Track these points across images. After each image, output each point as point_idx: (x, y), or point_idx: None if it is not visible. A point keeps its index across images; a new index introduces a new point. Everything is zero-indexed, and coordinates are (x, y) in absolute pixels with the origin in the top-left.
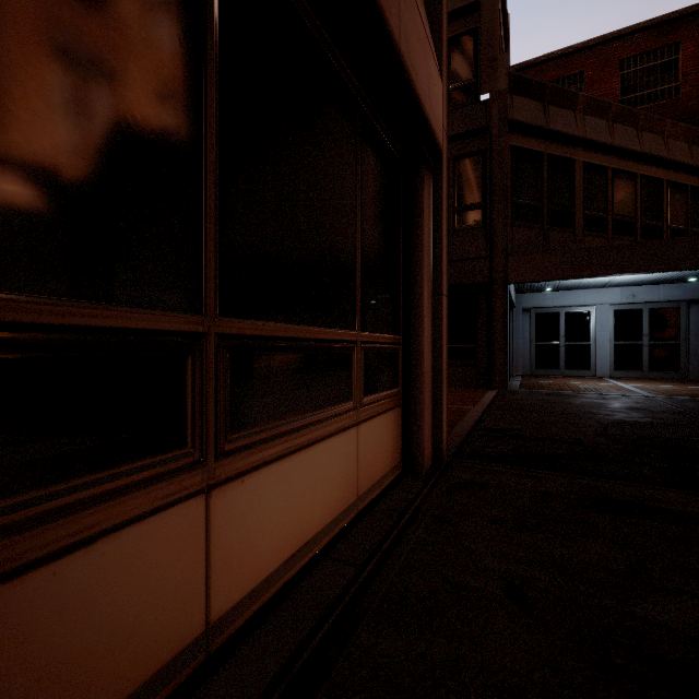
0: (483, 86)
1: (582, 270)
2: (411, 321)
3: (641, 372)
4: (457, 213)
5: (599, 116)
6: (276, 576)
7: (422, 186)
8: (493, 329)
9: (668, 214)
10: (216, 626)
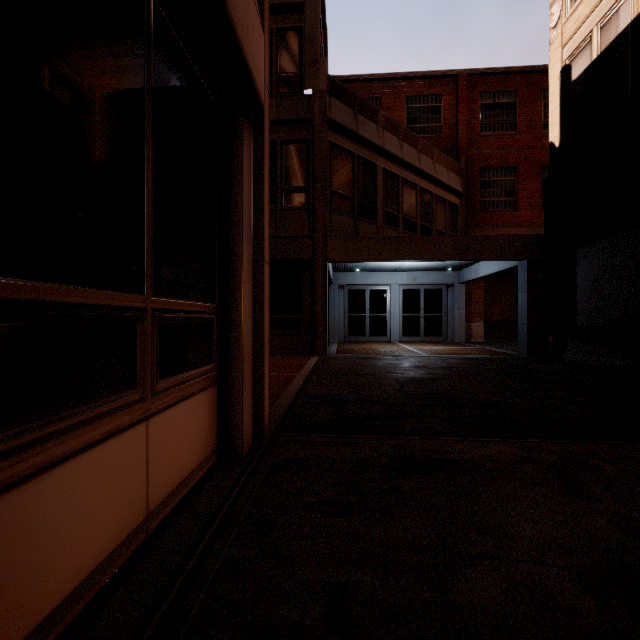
0: (307, 82)
1: (383, 255)
2: (228, 288)
3: (419, 337)
4: (284, 193)
5: (393, 133)
6: None
7: (240, 137)
8: (315, 301)
9: (436, 219)
10: None
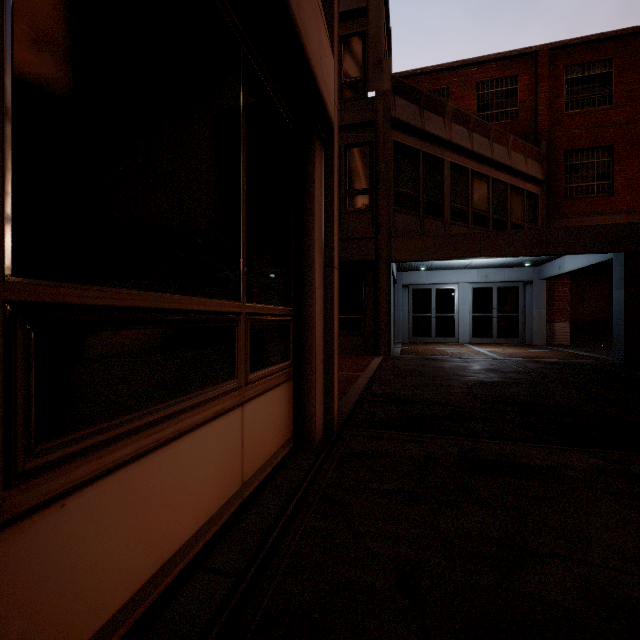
0: (370, 84)
1: (450, 253)
2: (303, 293)
3: (492, 339)
4: (348, 196)
5: (462, 125)
6: (124, 613)
7: (313, 156)
8: (378, 302)
9: (511, 211)
10: None
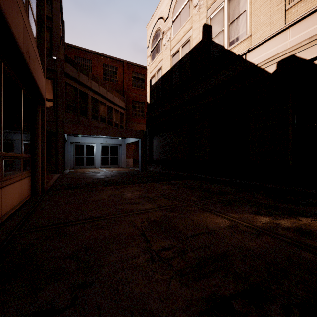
0: (54, 53)
1: (90, 132)
2: (34, 150)
3: (108, 166)
4: None
5: (96, 82)
6: (9, 212)
7: (39, 110)
8: (58, 150)
9: (114, 118)
10: (2, 217)
